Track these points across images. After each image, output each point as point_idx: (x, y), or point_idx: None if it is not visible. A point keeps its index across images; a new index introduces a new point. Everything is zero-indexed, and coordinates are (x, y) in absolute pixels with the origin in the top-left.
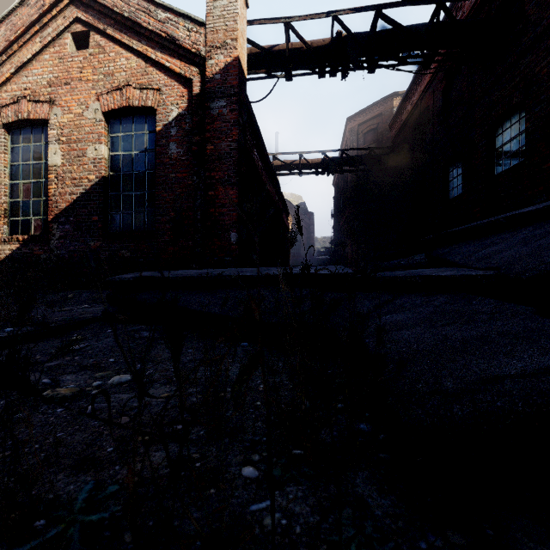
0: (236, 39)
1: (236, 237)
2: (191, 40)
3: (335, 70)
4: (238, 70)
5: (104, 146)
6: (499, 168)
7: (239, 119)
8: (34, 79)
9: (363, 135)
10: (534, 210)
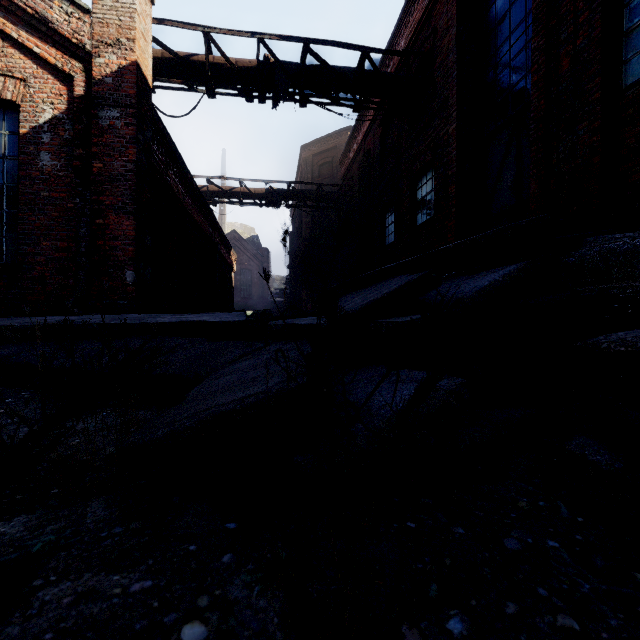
0: (134, 39)
1: (134, 277)
2: (71, 27)
3: (264, 96)
4: (136, 77)
5: None
6: (419, 219)
7: (138, 136)
8: None
9: (319, 167)
10: (391, 267)
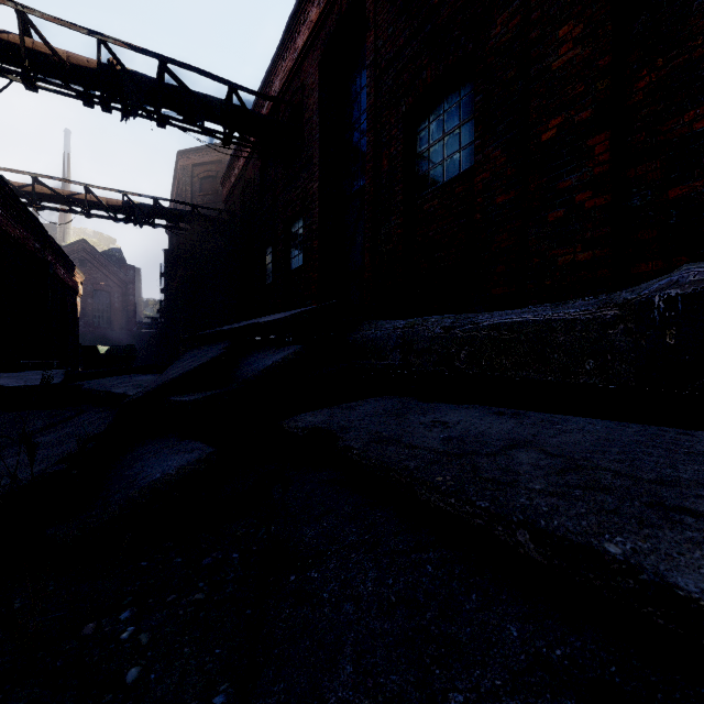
0: None
1: None
2: None
3: (109, 105)
4: None
5: None
6: (293, 265)
7: None
8: None
9: (200, 180)
10: (226, 330)
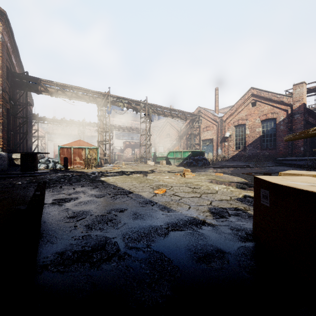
0: (303, 98)
1: (303, 149)
2: (287, 101)
3: None
4: (303, 106)
5: (260, 128)
6: None
7: (303, 118)
8: (241, 115)
9: None
10: None
